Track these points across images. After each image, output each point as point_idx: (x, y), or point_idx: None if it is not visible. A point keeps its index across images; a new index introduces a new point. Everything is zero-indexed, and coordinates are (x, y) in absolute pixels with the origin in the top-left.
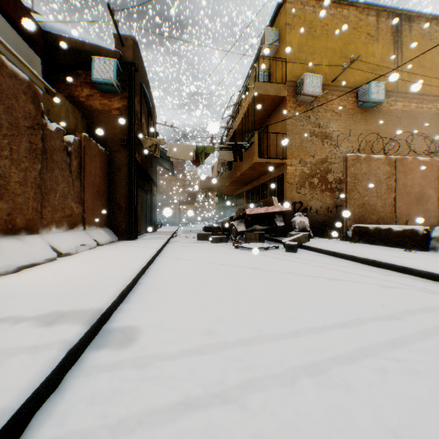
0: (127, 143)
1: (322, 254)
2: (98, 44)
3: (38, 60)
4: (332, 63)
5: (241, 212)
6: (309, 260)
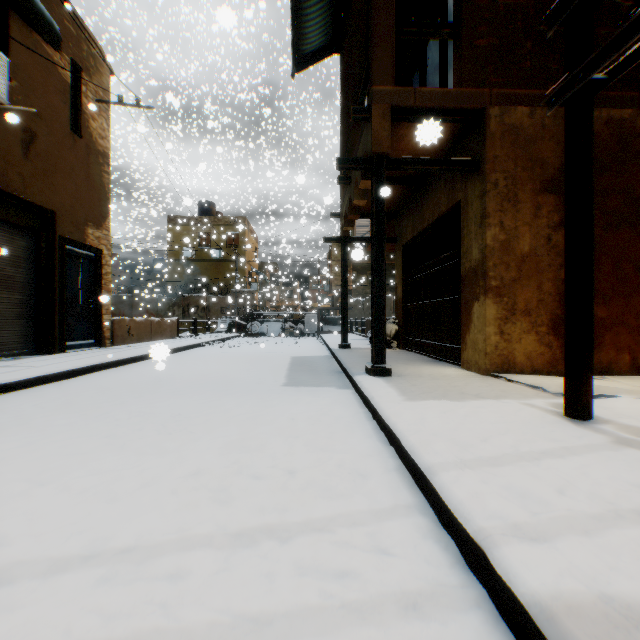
0: None
1: None
2: None
3: None
4: None
5: None
6: None
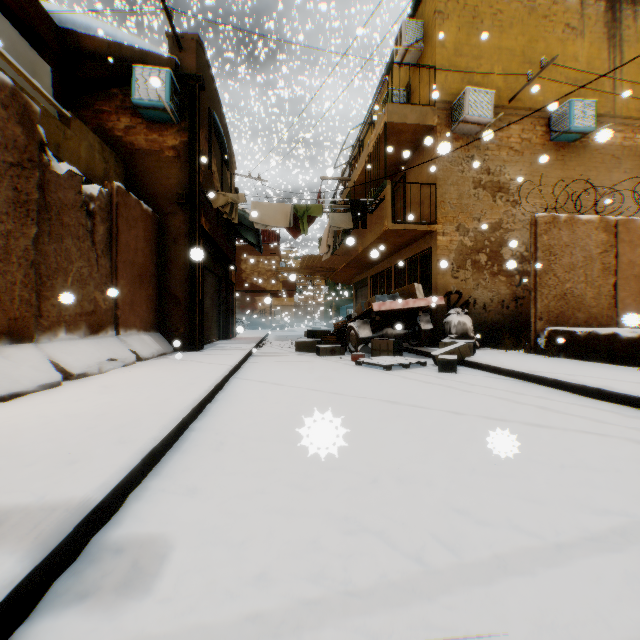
0: (187, 201)
1: (500, 375)
2: (142, 47)
3: (46, 69)
4: (509, 72)
5: (365, 307)
6: (482, 388)
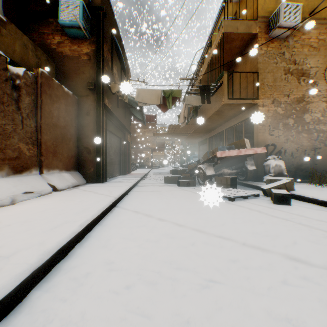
0: (95, 87)
1: None
2: None
3: None
4: None
5: (210, 155)
6: None
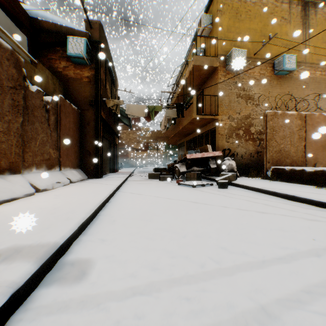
0: (94, 103)
1: (248, 190)
2: (72, 27)
3: (24, 38)
4: (254, 40)
5: (183, 157)
6: (239, 195)
